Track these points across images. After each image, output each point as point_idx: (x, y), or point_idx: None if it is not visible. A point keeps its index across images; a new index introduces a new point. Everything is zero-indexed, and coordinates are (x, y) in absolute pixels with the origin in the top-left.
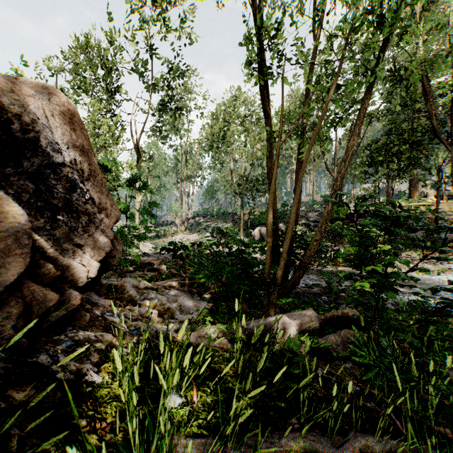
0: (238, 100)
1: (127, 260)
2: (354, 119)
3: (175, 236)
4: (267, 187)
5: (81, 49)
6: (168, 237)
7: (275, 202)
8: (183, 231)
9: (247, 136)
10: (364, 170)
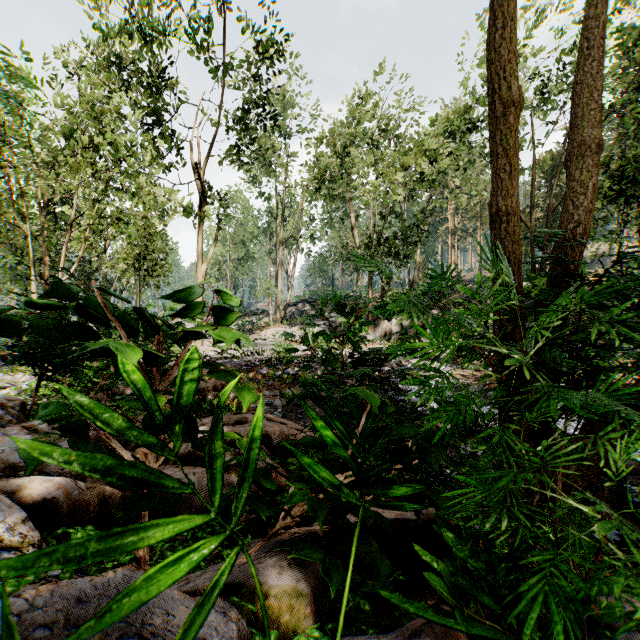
0: (364, 106)
1: (165, 367)
2: (567, 127)
3: (264, 331)
4: (412, 250)
5: (97, 9)
6: (254, 332)
7: (512, 187)
8: (279, 324)
9: (378, 170)
10: (600, 206)
